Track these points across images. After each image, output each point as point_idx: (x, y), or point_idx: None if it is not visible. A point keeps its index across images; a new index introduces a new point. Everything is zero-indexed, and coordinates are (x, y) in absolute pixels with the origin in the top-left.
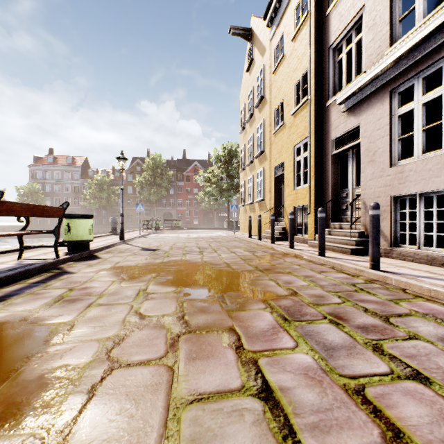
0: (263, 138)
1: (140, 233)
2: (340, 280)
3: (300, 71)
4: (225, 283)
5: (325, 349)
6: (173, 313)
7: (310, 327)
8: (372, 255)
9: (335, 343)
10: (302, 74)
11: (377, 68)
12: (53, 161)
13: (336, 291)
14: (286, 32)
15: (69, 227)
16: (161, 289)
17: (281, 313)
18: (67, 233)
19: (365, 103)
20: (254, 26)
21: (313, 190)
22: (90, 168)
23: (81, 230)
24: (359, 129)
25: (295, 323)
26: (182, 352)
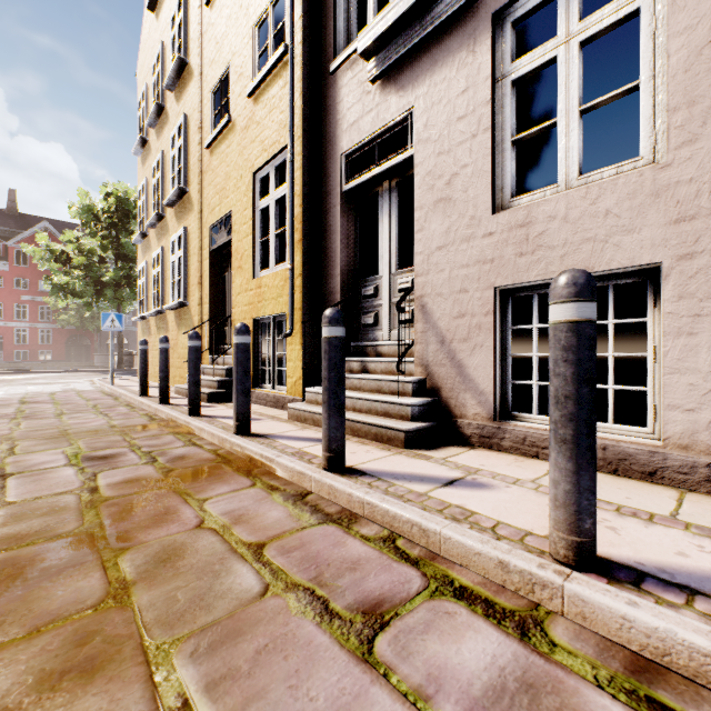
0: (186, 159)
1: None
2: None
3: None
4: None
5: None
6: None
7: None
8: (578, 505)
9: None
10: None
11: None
12: None
13: None
14: None
15: None
16: None
17: None
18: None
19: (428, 53)
20: None
21: (300, 276)
22: None
23: None
24: (411, 124)
25: None
26: None
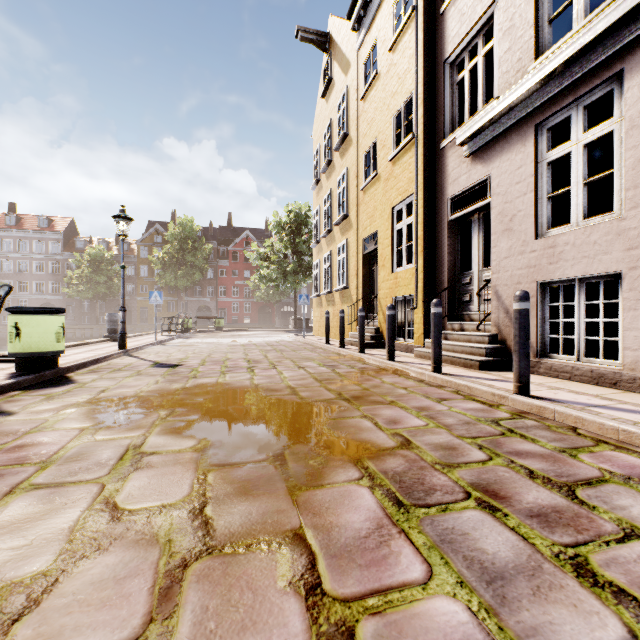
0: (347, 196)
1: (156, 338)
2: (474, 414)
3: (401, 95)
4: (288, 426)
5: (487, 579)
6: (184, 500)
7: (446, 519)
8: (519, 373)
9: (501, 559)
10: (404, 101)
11: (518, 90)
12: (16, 224)
13: (472, 435)
14: (380, 39)
15: (18, 329)
16: (171, 444)
17: (389, 488)
18: (14, 340)
19: (499, 143)
20: (334, 29)
21: (422, 273)
22: (79, 237)
23: (41, 335)
24: (489, 182)
25: (417, 512)
26: (185, 618)
